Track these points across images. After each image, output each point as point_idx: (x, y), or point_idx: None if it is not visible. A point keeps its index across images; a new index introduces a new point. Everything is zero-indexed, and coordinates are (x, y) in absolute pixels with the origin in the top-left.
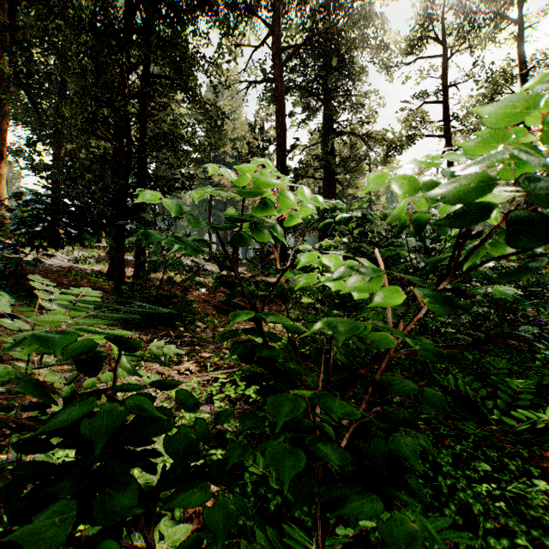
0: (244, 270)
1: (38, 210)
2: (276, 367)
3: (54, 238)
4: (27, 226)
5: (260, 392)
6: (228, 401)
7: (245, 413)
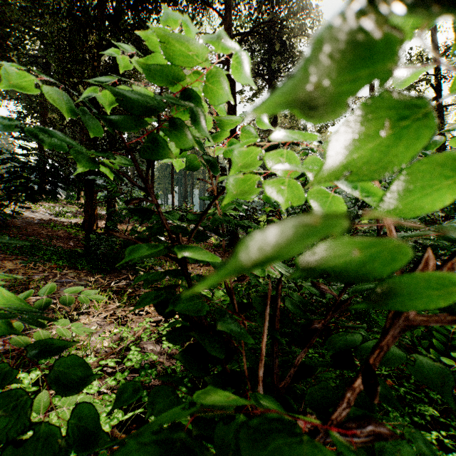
0: None
1: (14, 167)
2: (205, 322)
3: (30, 192)
4: (4, 182)
5: (182, 356)
6: None
7: (160, 387)
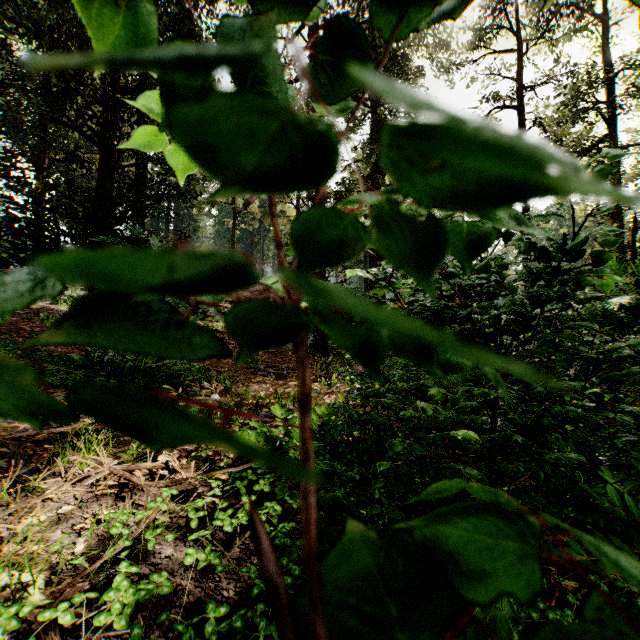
0: None
1: None
2: None
3: None
4: None
5: None
6: (223, 531)
7: None
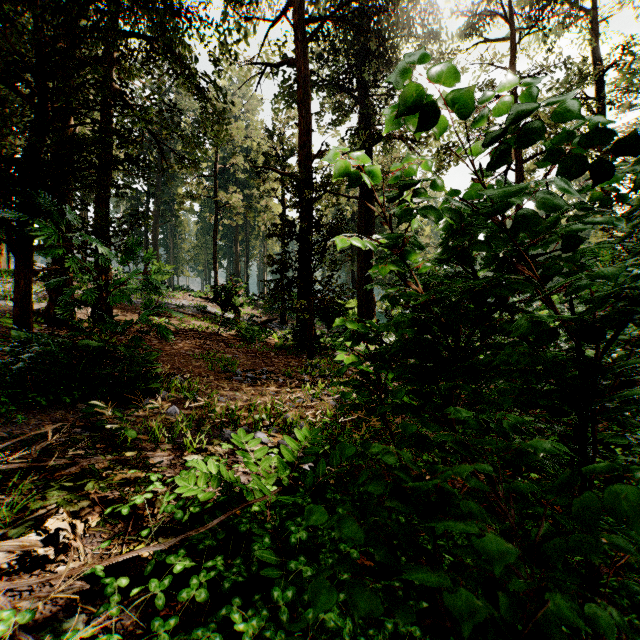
0: (259, 313)
1: None
2: None
3: None
4: None
5: None
6: None
7: None
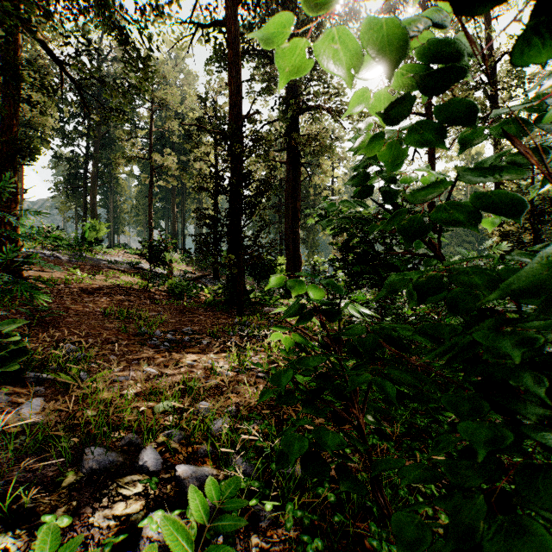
0: (193, 269)
1: None
2: None
3: None
4: None
5: None
6: None
7: None
